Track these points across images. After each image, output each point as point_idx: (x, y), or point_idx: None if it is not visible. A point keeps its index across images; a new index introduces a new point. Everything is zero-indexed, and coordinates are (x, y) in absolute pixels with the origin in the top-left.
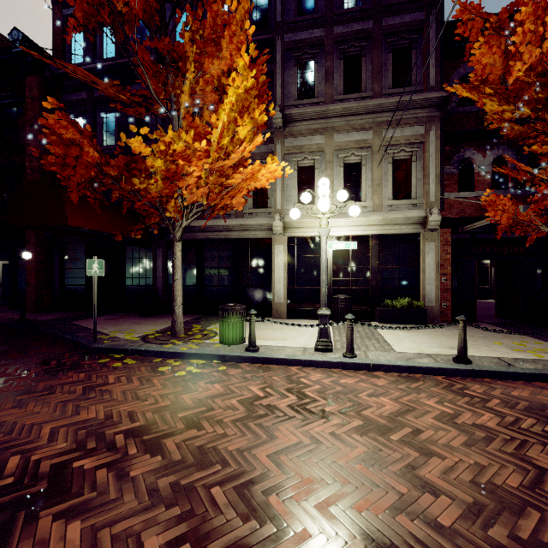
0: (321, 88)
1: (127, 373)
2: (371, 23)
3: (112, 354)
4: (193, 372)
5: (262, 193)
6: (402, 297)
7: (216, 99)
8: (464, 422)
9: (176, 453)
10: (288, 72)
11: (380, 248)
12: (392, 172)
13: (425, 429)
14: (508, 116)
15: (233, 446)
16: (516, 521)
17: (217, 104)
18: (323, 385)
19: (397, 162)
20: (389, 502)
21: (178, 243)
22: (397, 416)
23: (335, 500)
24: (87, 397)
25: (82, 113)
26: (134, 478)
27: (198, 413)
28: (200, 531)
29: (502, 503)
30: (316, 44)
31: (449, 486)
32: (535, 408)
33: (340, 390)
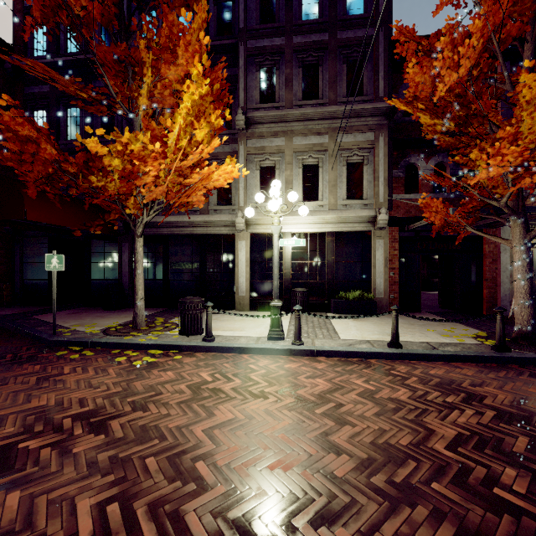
0: (282, 93)
1: (83, 364)
2: (327, 35)
3: (71, 346)
4: (149, 362)
5: (226, 190)
6: (355, 290)
7: (175, 102)
8: (381, 397)
9: (120, 432)
10: (251, 76)
11: (335, 244)
12: (346, 174)
13: (346, 403)
14: (439, 129)
15: (173, 424)
16: (396, 470)
17: (176, 107)
18: (268, 370)
19: (351, 165)
20: (298, 461)
21: (140, 239)
22: (326, 394)
23: (253, 462)
24: (40, 387)
25: (45, 106)
26: (76, 454)
27: (146, 398)
28: (130, 492)
29: (390, 458)
30: (277, 51)
31: (351, 447)
32: (444, 383)
33: (283, 373)
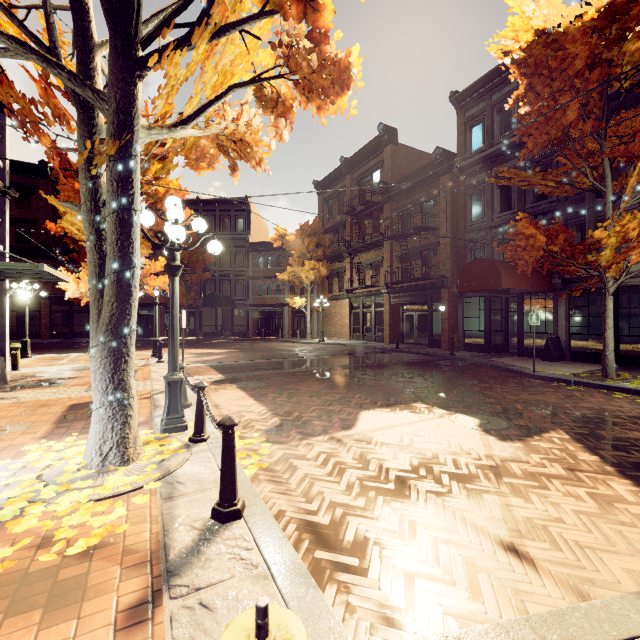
0: None
1: (585, 393)
2: None
3: (555, 382)
4: None
5: None
6: None
7: None
8: None
9: None
10: None
11: None
12: None
13: None
14: None
15: None
16: None
17: None
18: None
19: None
20: None
21: (610, 296)
22: None
23: None
24: (572, 399)
25: (481, 191)
26: None
27: None
28: None
29: None
30: None
31: None
32: None
33: None
